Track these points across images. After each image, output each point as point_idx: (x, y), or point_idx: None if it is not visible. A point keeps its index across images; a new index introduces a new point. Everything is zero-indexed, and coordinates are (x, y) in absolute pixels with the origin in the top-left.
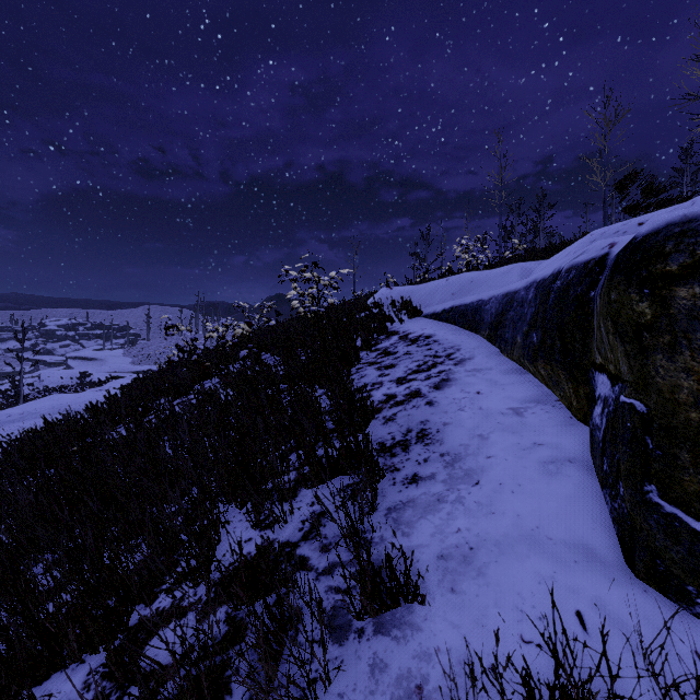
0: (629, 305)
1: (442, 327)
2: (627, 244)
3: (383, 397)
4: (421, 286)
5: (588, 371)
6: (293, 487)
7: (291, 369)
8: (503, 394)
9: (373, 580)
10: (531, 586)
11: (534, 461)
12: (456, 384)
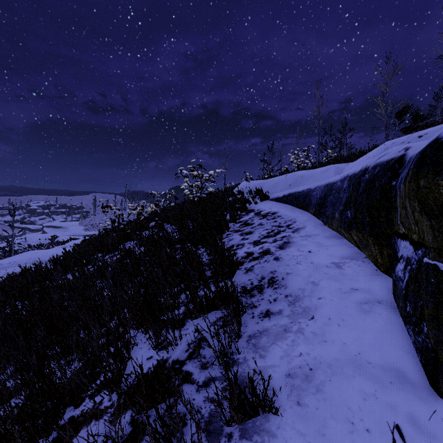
0: (436, 190)
1: (283, 207)
2: (433, 143)
3: (244, 254)
4: (269, 180)
5: (391, 238)
6: (182, 318)
7: (183, 234)
8: (327, 252)
9: (239, 397)
10: (358, 402)
11: (352, 301)
12: (294, 245)
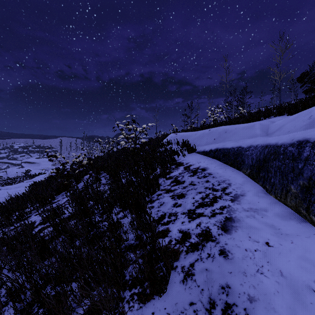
0: None
1: (211, 162)
2: None
3: (179, 234)
4: (193, 133)
5: None
6: None
7: (113, 193)
8: (296, 251)
9: None
10: None
11: None
12: (241, 227)
